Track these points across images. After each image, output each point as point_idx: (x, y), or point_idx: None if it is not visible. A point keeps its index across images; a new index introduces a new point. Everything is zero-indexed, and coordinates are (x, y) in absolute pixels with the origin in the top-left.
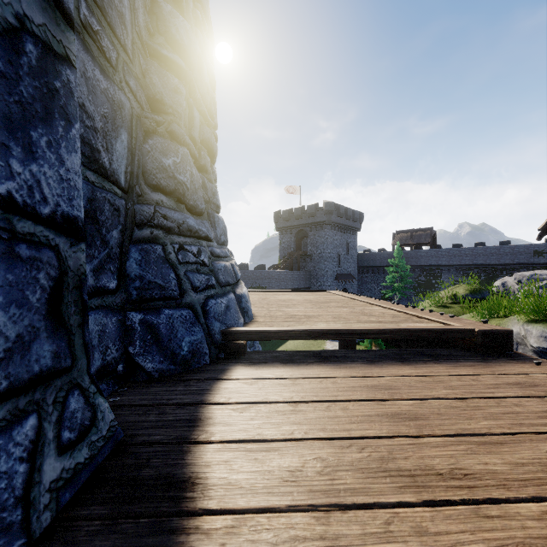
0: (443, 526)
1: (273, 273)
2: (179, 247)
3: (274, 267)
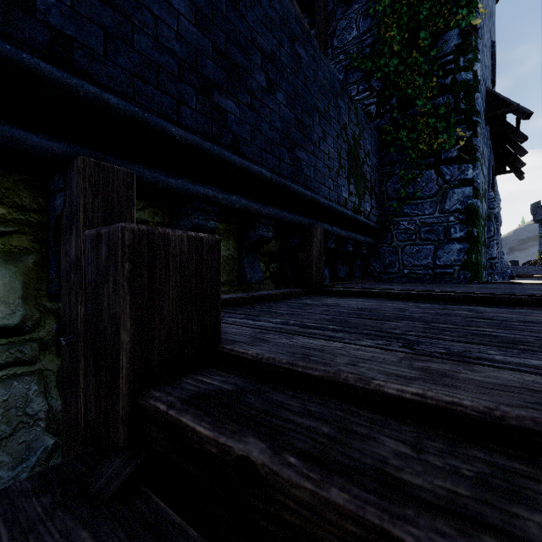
0: (537, 281)
1: (528, 268)
2: (500, 261)
3: (531, 262)
